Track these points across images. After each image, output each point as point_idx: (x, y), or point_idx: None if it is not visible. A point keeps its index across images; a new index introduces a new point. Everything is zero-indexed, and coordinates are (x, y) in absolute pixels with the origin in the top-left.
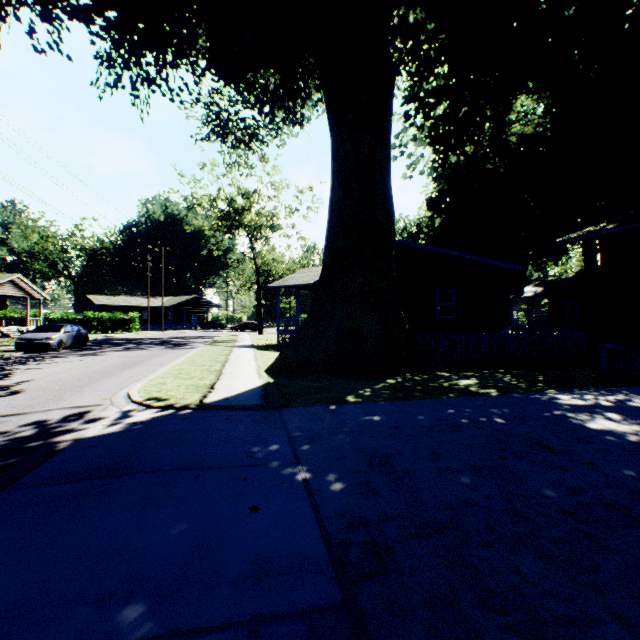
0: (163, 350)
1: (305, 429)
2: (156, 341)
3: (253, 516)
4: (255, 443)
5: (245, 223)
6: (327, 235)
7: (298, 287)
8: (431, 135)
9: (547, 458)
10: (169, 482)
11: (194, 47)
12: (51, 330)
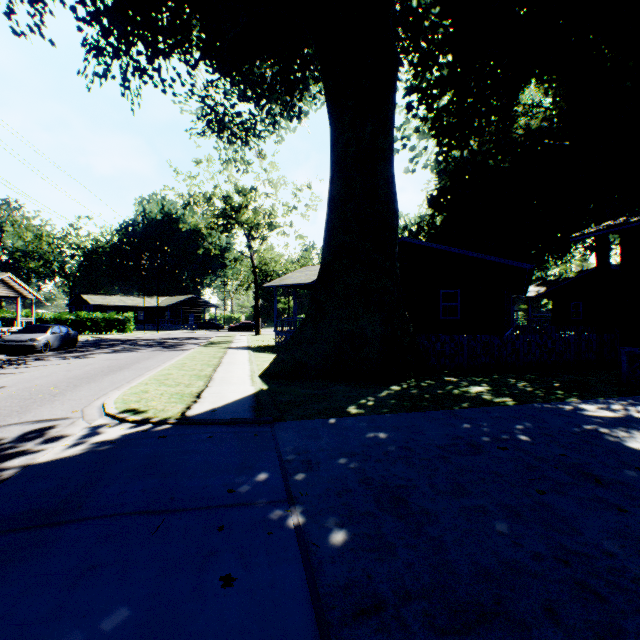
0: (154, 352)
1: (300, 450)
2: (149, 342)
3: (225, 594)
4: (239, 471)
5: (242, 221)
6: (326, 230)
7: (296, 286)
8: (435, 127)
9: (596, 492)
10: (121, 534)
11: (188, 37)
12: (37, 331)
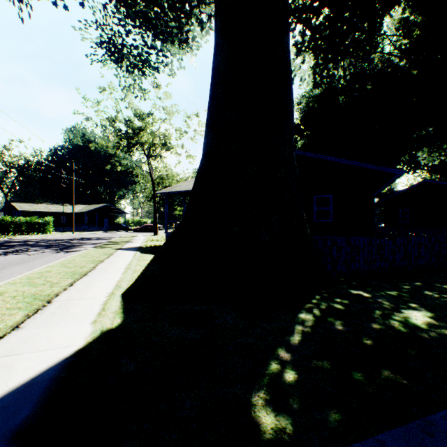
0: (41, 254)
1: None
2: (53, 243)
3: None
4: None
5: (142, 142)
6: (209, 111)
7: (184, 194)
8: (313, 41)
9: None
10: None
11: None
12: None
